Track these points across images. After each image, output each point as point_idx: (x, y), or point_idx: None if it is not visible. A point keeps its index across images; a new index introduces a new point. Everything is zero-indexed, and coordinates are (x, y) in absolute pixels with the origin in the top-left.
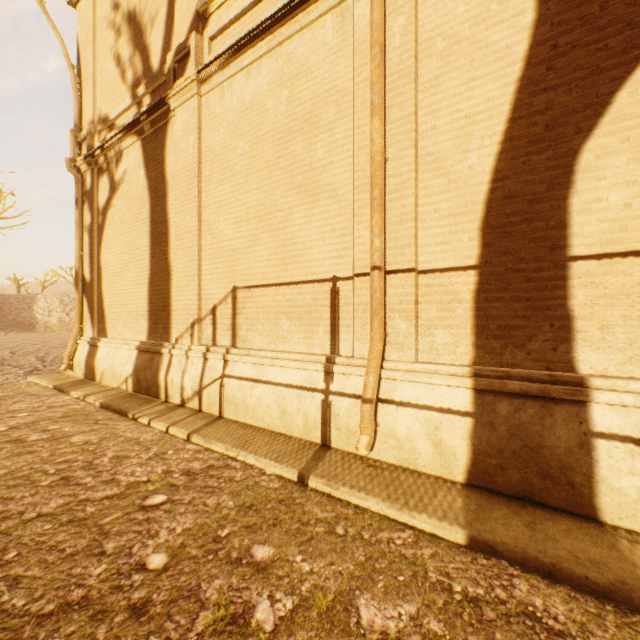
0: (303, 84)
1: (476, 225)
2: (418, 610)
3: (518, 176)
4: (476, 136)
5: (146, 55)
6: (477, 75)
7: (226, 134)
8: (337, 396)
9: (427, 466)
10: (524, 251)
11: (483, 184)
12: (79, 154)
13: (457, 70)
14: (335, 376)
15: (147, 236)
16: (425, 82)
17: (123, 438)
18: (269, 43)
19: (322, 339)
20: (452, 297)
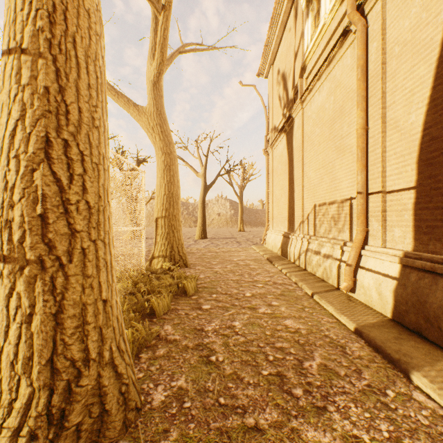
0: (338, 91)
1: (414, 160)
2: (303, 328)
3: (437, 124)
4: (414, 103)
5: (287, 93)
6: (414, 63)
7: (311, 125)
8: (343, 263)
9: (375, 306)
10: (440, 175)
11: (418, 133)
12: (268, 145)
13: (404, 63)
14: (344, 252)
15: (287, 181)
16: (389, 75)
17: (264, 269)
18: (325, 74)
19: (346, 232)
20: (402, 207)
